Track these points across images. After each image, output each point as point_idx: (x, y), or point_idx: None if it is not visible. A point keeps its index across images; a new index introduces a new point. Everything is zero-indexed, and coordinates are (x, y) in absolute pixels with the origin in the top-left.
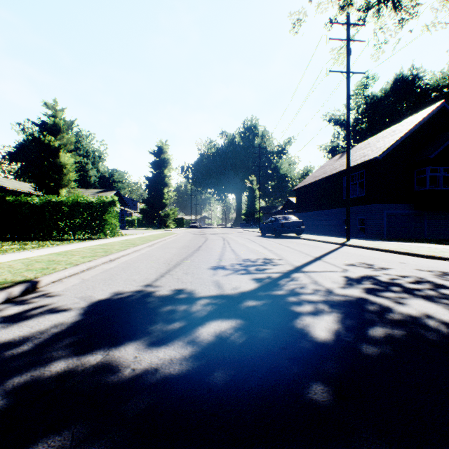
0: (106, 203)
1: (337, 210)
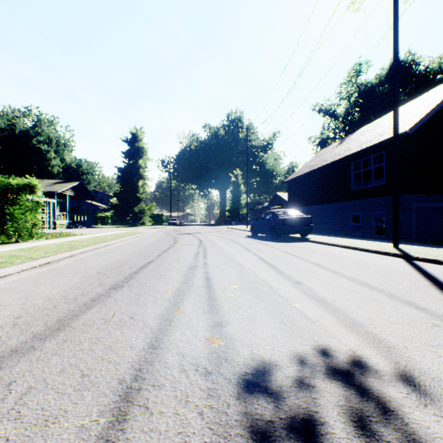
0: (13, 188)
1: (343, 203)
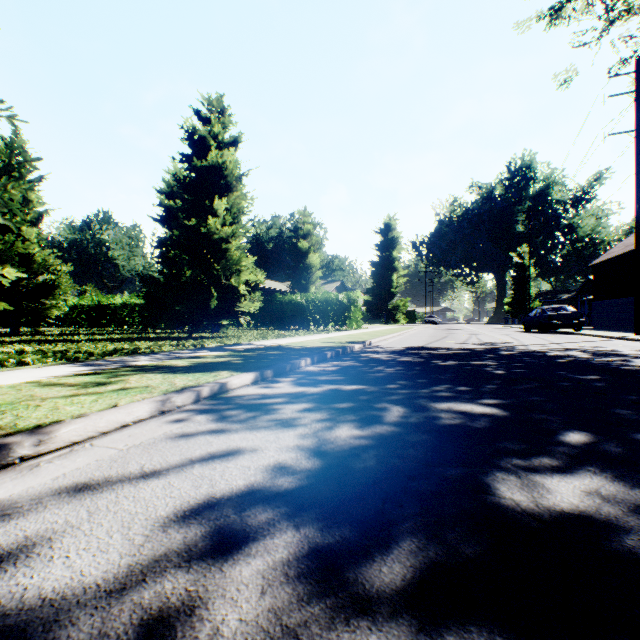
0: (353, 298)
1: None
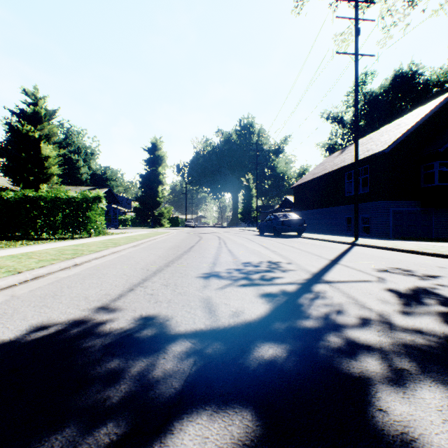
0: (90, 199)
1: (339, 207)
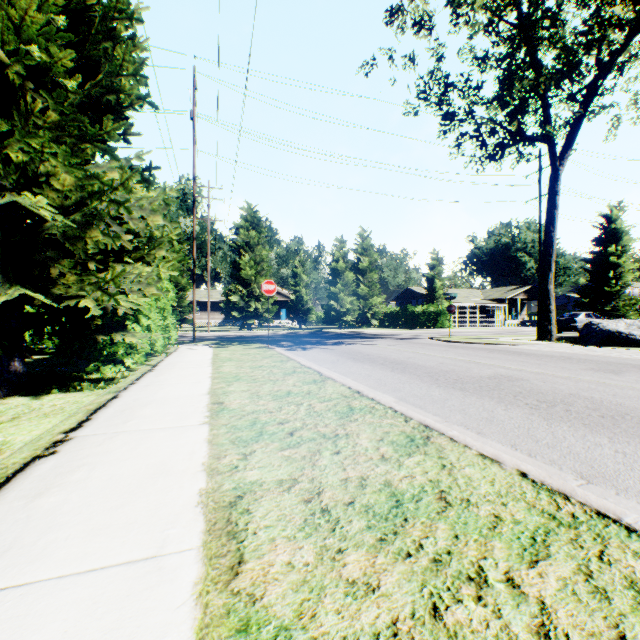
0: (440, 309)
1: None
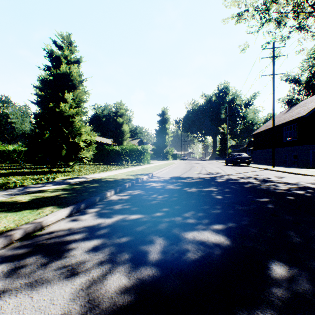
0: (145, 148)
1: (280, 148)
